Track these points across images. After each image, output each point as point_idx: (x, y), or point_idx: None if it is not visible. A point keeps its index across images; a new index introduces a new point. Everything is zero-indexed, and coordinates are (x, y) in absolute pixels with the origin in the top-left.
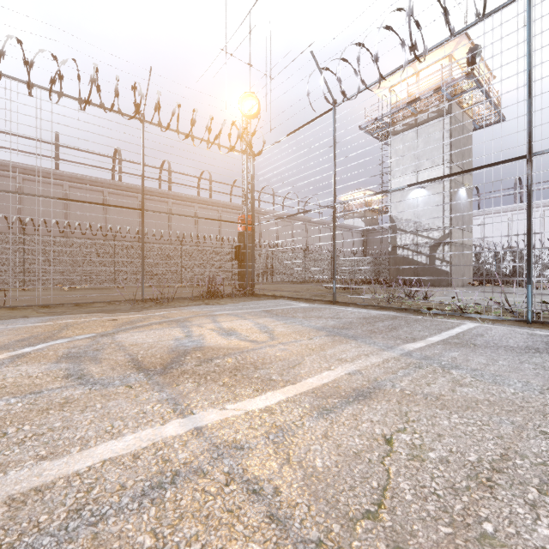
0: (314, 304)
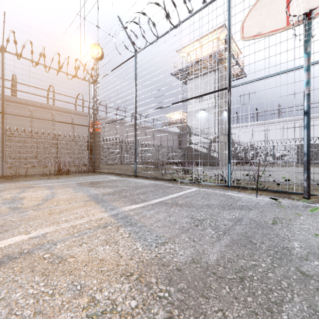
0: (121, 178)
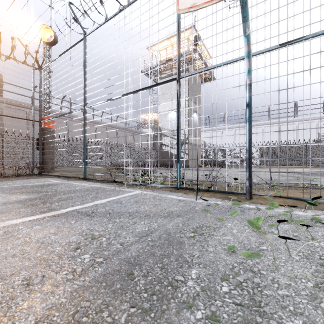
0: (65, 181)
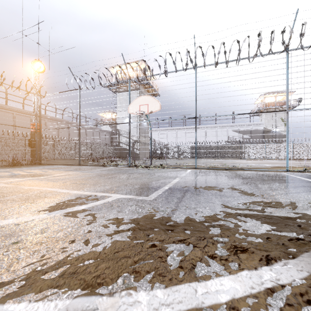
0: (70, 166)
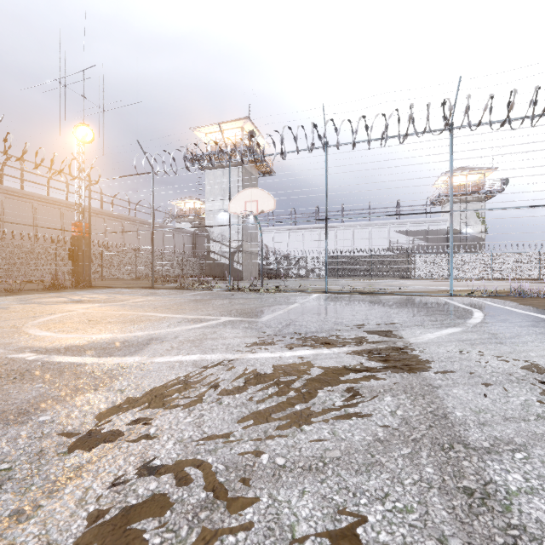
0: (139, 290)
